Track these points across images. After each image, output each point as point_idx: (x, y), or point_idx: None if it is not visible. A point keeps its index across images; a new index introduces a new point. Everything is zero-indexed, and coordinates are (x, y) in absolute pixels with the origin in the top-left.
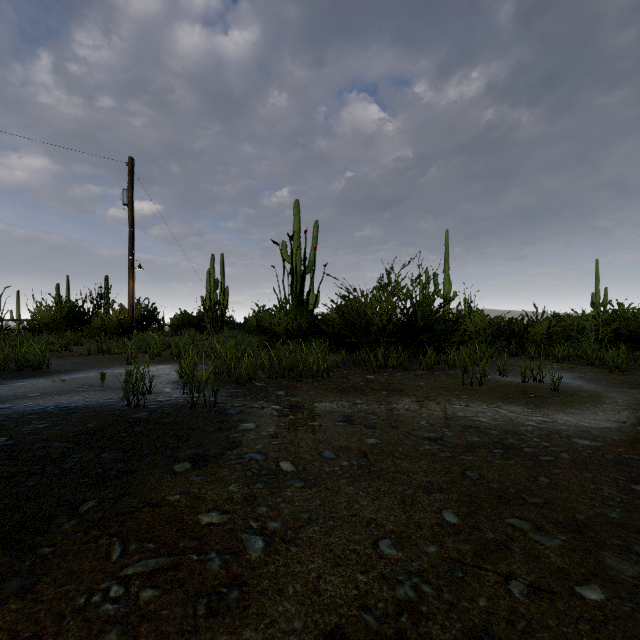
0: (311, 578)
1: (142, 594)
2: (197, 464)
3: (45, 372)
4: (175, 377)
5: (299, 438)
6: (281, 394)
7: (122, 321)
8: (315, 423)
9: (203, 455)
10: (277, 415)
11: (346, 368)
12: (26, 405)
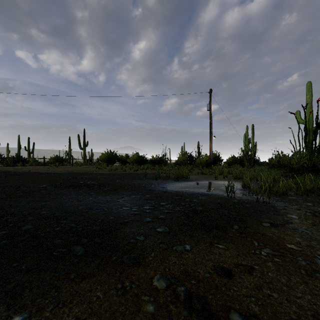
0: None
1: (274, 258)
2: (272, 225)
3: (189, 180)
4: (239, 187)
5: None
6: (309, 204)
7: (207, 161)
8: None
9: (273, 223)
10: (310, 215)
11: None
12: (192, 190)
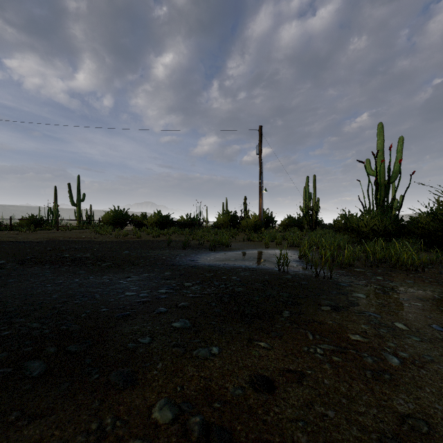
0: (442, 390)
1: (333, 357)
2: (334, 309)
3: (230, 249)
4: (295, 258)
5: (406, 311)
6: (379, 278)
7: (256, 222)
8: (418, 304)
9: (335, 305)
10: (380, 292)
11: (442, 266)
12: (232, 264)
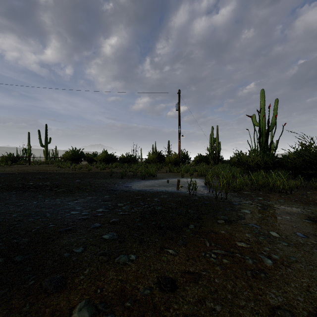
0: (303, 285)
1: (223, 260)
2: (226, 222)
3: (156, 178)
4: (202, 184)
5: (278, 222)
6: (260, 199)
7: (176, 159)
8: (287, 217)
9: (228, 219)
10: (261, 209)
11: (304, 189)
12: (156, 189)
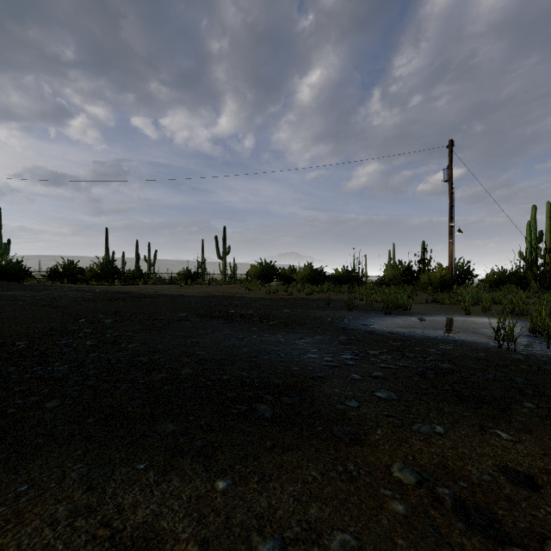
0: None
1: None
2: None
3: (410, 313)
4: (522, 331)
5: None
6: None
7: (443, 277)
8: None
9: None
10: None
11: None
12: (421, 332)
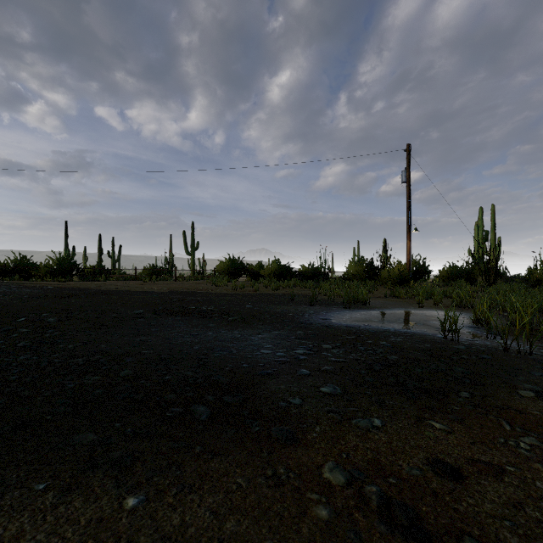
0: None
1: None
2: (540, 396)
3: (368, 307)
4: (467, 323)
5: None
6: None
7: (402, 273)
8: None
9: (542, 391)
10: None
11: None
12: (376, 326)
